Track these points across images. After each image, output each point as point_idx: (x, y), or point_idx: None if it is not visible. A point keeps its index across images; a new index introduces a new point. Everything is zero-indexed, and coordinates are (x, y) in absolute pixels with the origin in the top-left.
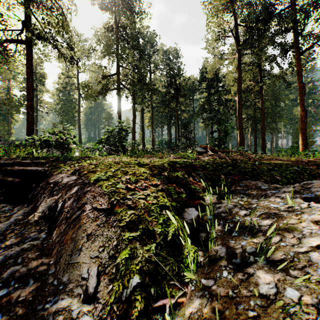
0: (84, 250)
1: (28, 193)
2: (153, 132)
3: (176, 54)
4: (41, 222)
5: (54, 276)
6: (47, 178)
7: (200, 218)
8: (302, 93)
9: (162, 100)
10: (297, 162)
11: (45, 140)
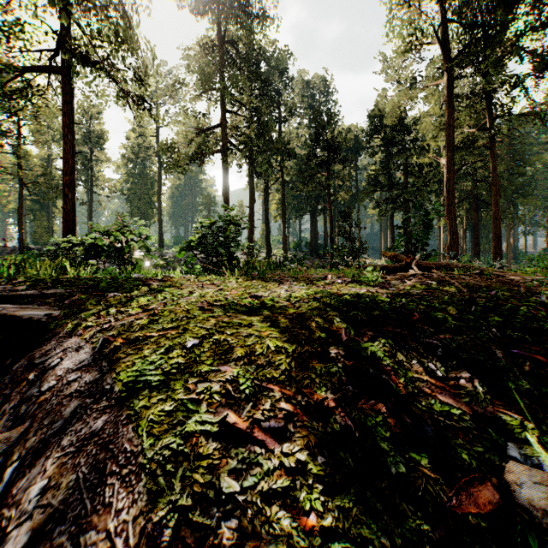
0: None
1: None
2: (285, 227)
3: (325, 88)
4: None
5: None
6: (38, 346)
7: None
8: None
9: (301, 170)
10: None
11: (93, 244)
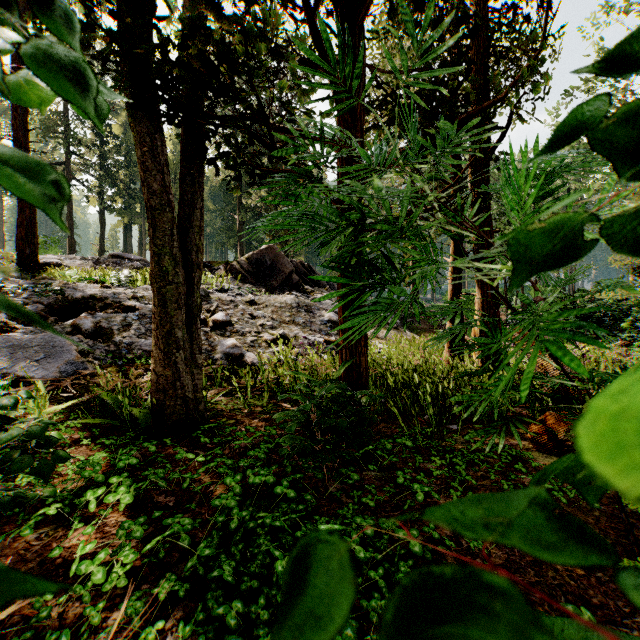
0: None
1: None
2: (142, 254)
3: None
4: None
5: None
6: None
7: None
8: None
9: None
10: None
11: None
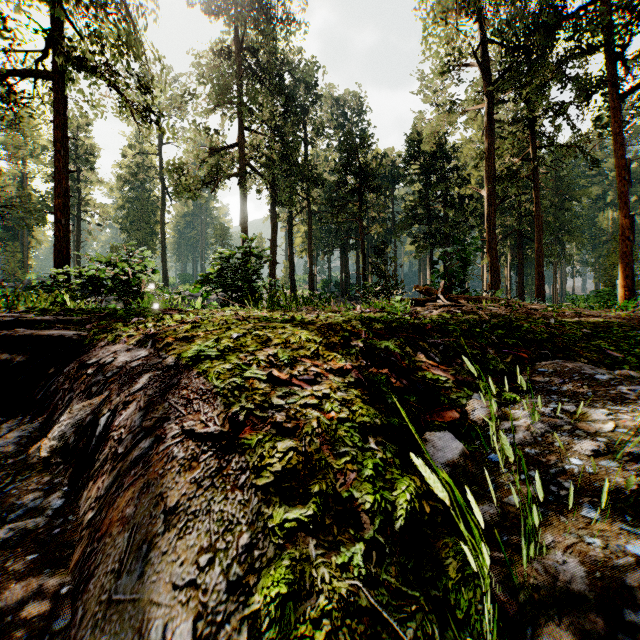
0: (155, 559)
1: (38, 388)
2: (312, 264)
3: (358, 106)
4: (55, 464)
5: (66, 639)
6: (82, 354)
7: (468, 459)
8: (623, 179)
9: (330, 199)
10: (639, 320)
11: (92, 277)
